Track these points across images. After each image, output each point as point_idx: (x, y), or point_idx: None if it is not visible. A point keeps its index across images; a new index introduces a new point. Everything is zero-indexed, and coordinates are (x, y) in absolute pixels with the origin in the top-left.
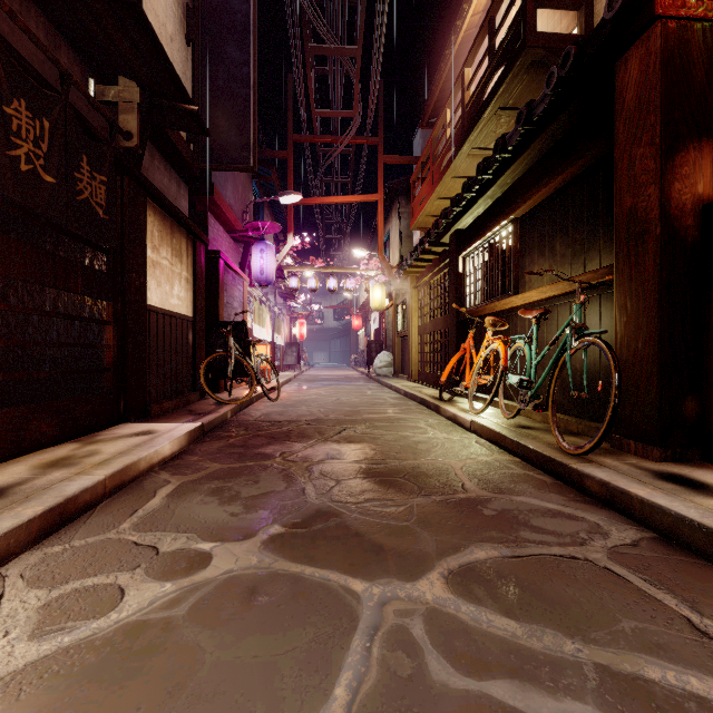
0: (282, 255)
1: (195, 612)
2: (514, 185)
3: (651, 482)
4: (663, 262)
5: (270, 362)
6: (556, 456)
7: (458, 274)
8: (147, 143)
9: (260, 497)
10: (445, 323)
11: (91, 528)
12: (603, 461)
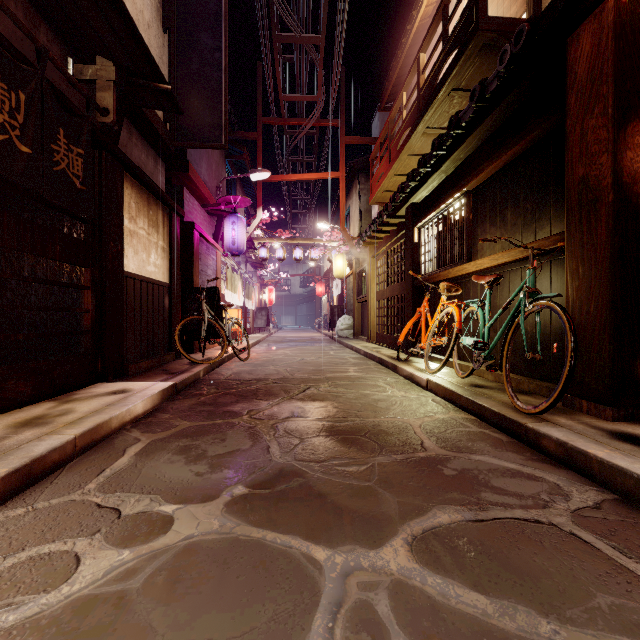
0: (252, 227)
1: (150, 584)
2: (466, 160)
3: (608, 443)
4: (616, 228)
5: (240, 325)
6: (511, 415)
7: (414, 244)
8: (125, 121)
9: (225, 456)
10: (401, 289)
11: (57, 489)
12: (557, 420)
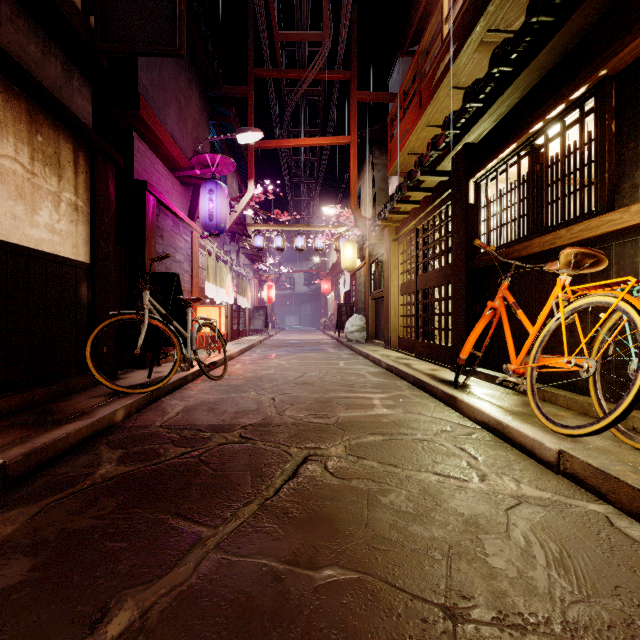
0: (241, 205)
1: None
2: (602, 21)
3: None
4: None
5: (214, 328)
6: None
7: (468, 206)
8: None
9: None
10: (442, 277)
11: None
12: None
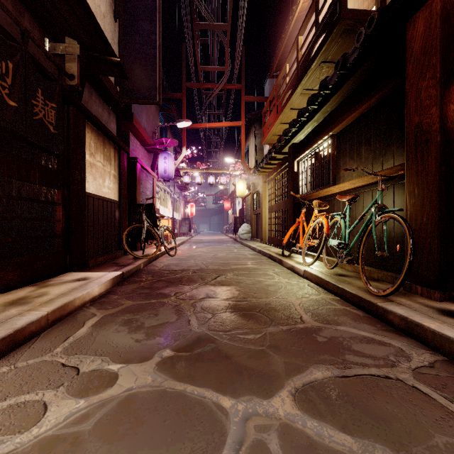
0: (178, 161)
1: (99, 427)
2: (332, 112)
3: (437, 318)
4: (442, 160)
5: (170, 231)
6: (366, 296)
7: (294, 172)
8: (87, 84)
9: (157, 327)
10: (285, 205)
11: (33, 352)
12: (400, 301)
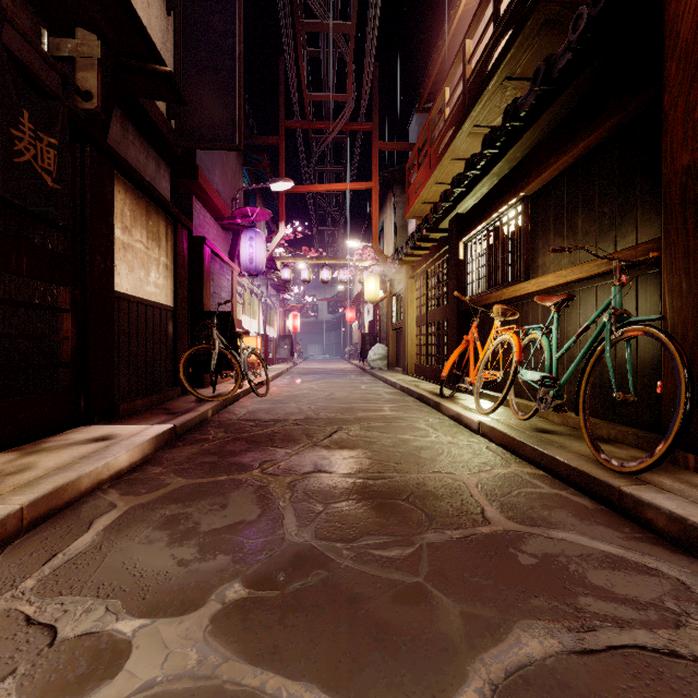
0: (273, 245)
1: None
2: (524, 159)
3: None
4: None
5: (258, 355)
6: (597, 473)
7: (459, 261)
8: (119, 113)
9: (223, 532)
10: (443, 314)
11: None
12: (660, 482)
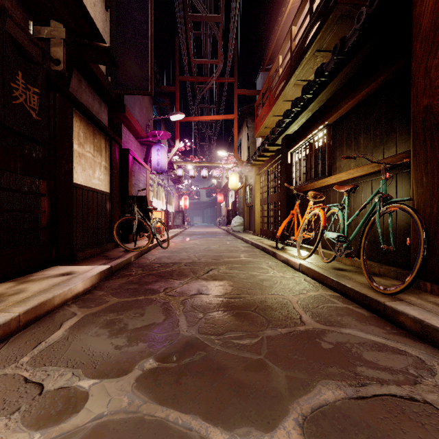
0: (172, 154)
1: None
2: (328, 101)
3: None
4: None
5: (162, 223)
6: (371, 294)
7: (287, 164)
8: (76, 72)
9: (142, 329)
10: (278, 197)
11: None
12: (409, 299)
